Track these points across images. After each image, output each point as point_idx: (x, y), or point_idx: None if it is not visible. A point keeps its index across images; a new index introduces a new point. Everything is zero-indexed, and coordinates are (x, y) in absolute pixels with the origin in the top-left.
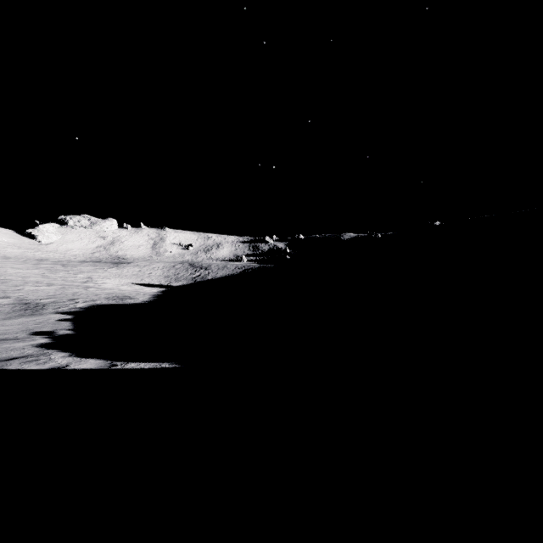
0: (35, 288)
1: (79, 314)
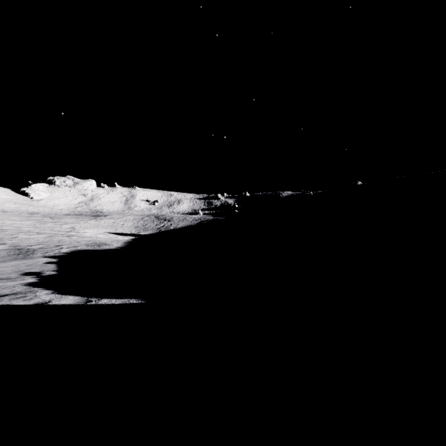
0: (27, 237)
1: (63, 258)
